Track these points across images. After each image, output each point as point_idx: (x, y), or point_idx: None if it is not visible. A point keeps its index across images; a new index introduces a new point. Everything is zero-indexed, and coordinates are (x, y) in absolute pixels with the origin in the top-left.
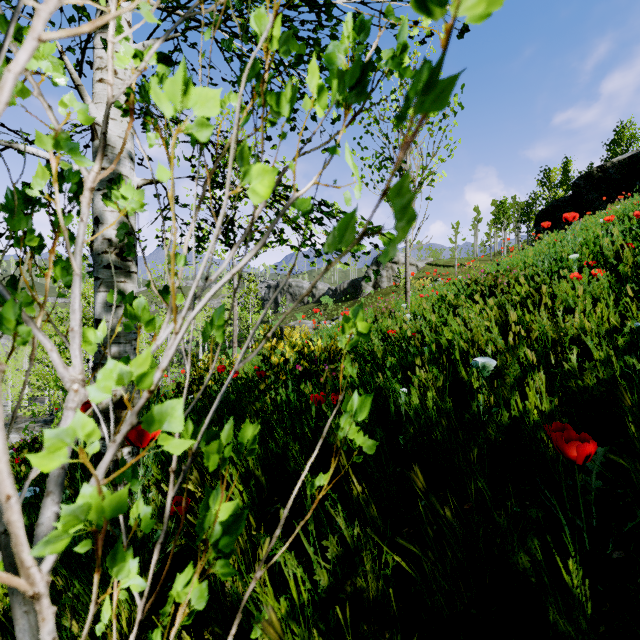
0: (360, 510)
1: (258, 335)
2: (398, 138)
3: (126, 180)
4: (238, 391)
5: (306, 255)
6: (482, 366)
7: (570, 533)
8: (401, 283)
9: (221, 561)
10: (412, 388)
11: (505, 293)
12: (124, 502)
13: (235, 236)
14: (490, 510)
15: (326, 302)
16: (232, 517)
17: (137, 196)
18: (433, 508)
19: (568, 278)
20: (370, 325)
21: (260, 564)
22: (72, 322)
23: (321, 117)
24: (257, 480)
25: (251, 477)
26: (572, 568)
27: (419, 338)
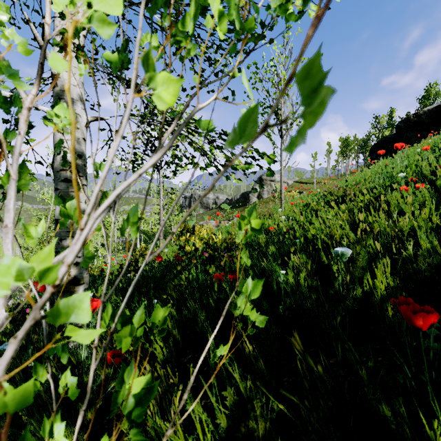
0: (251, 363)
1: (178, 231)
2: (275, 92)
3: (78, 117)
4: (162, 271)
5: (211, 173)
6: (341, 254)
7: (415, 385)
8: (277, 195)
9: (134, 429)
10: (289, 270)
11: (352, 201)
12: (29, 394)
13: (161, 161)
14: (350, 364)
15: (225, 208)
16: (144, 390)
17: (68, 115)
18: (306, 362)
19: (398, 190)
20: (262, 223)
21: (170, 423)
22: (6, 220)
23: (222, 38)
24: (174, 338)
25: (170, 336)
26: (419, 415)
27: (292, 233)
